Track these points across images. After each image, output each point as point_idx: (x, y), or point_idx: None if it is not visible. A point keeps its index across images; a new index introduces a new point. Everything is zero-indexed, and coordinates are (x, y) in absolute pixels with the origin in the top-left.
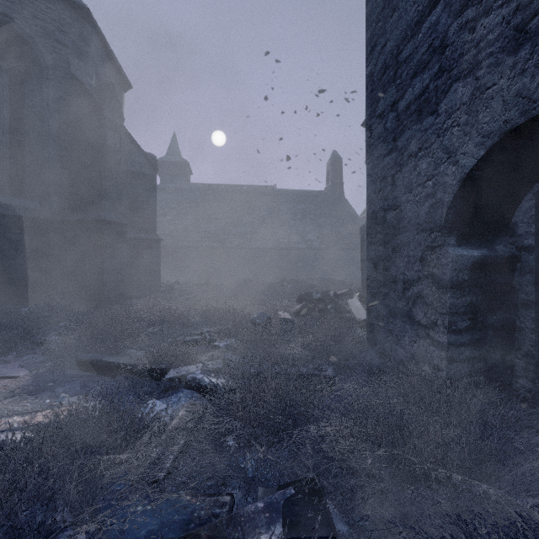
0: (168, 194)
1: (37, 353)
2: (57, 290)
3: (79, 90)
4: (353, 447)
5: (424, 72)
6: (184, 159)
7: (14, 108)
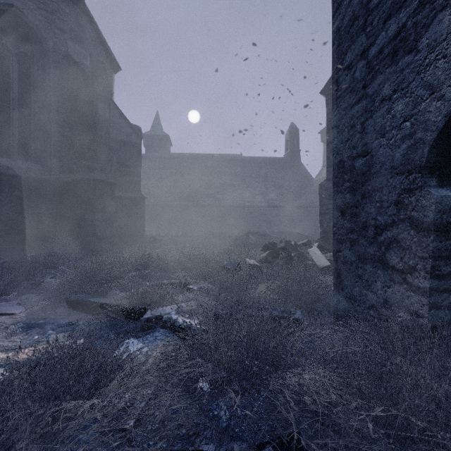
0: (151, 161)
1: (35, 293)
2: (57, 240)
3: (75, 69)
4: (338, 402)
5: (400, 12)
6: (165, 133)
7: (22, 85)
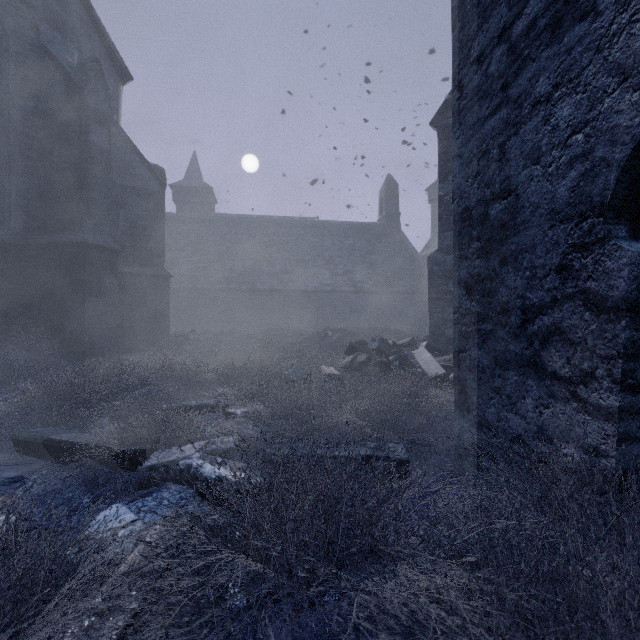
0: (185, 224)
1: None
2: (20, 339)
3: (52, 68)
4: (483, 638)
5: None
6: (206, 184)
7: None
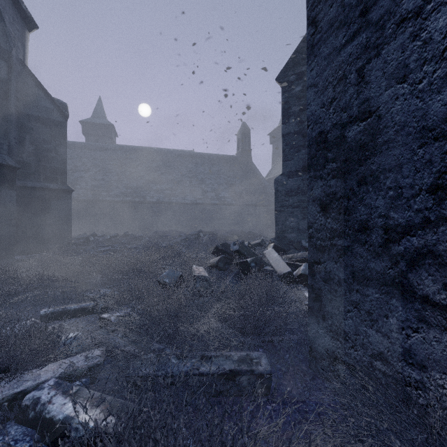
0: (91, 151)
1: None
2: None
3: None
4: None
5: None
6: (109, 122)
7: None
